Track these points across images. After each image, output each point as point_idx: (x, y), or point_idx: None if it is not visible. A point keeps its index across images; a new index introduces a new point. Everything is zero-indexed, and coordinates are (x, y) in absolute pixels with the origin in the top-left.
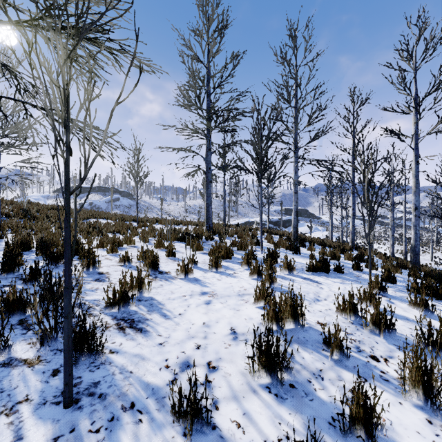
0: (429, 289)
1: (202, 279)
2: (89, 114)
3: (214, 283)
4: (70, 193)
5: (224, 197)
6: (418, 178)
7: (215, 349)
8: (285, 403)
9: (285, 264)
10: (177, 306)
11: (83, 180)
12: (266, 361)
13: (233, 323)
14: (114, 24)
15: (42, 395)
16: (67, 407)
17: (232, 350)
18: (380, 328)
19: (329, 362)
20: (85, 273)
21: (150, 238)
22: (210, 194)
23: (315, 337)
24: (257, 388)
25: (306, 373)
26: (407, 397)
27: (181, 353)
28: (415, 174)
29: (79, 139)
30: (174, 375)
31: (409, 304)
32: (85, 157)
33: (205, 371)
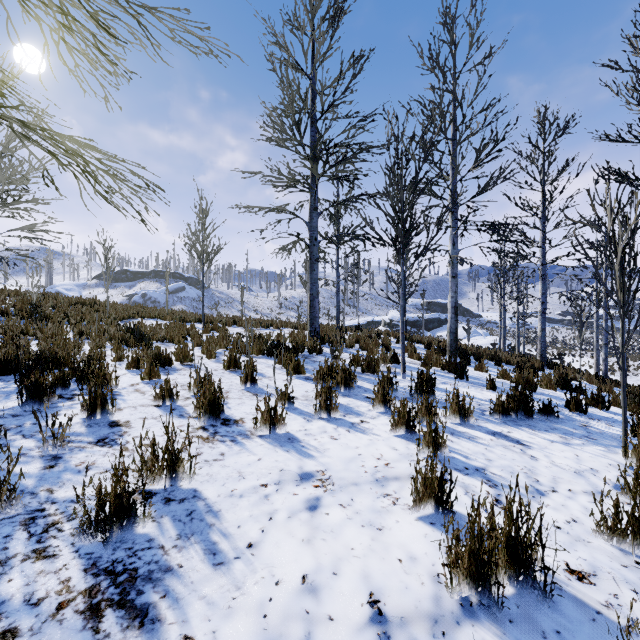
0: None
1: (302, 437)
2: None
3: (325, 448)
4: None
5: (338, 285)
6: None
7: None
8: None
9: (454, 405)
10: (247, 517)
11: None
12: None
13: (374, 577)
14: None
15: None
16: None
17: None
18: None
19: None
20: (86, 423)
21: (219, 351)
22: (316, 279)
23: (586, 631)
24: None
25: None
26: None
27: None
28: None
29: (76, 176)
30: None
31: None
32: None
33: None
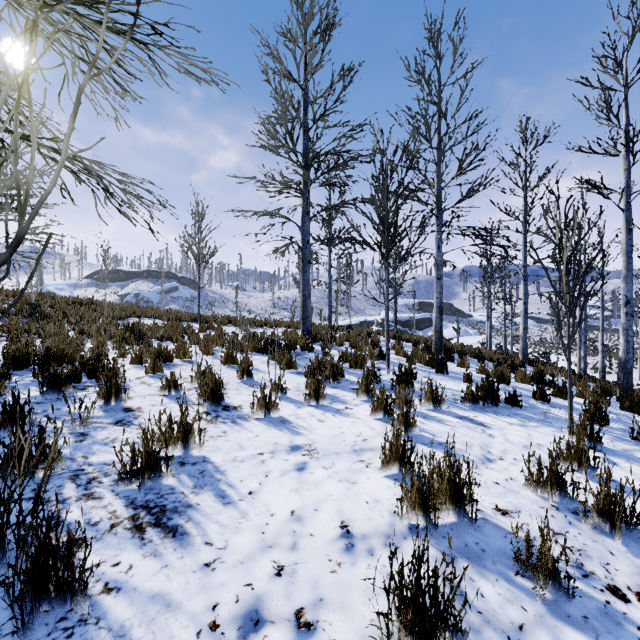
0: None
1: (293, 420)
2: (28, 101)
3: (313, 427)
4: None
5: (330, 286)
6: (630, 255)
7: (312, 576)
8: None
9: (428, 394)
10: (248, 475)
11: (13, 246)
12: (415, 619)
13: (346, 512)
14: None
15: None
16: None
17: (344, 577)
18: (615, 523)
19: (534, 605)
20: (103, 409)
21: (216, 348)
22: (308, 281)
23: (498, 543)
24: None
25: (493, 638)
26: None
27: (246, 587)
28: (626, 249)
29: (93, 191)
30: None
31: None
32: (19, 196)
33: (290, 636)
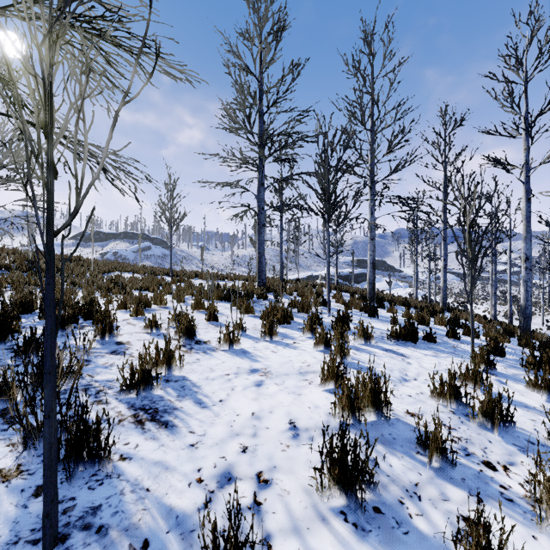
0: (548, 364)
1: (252, 351)
2: (83, 119)
3: (267, 356)
4: (53, 233)
5: (281, 245)
6: (529, 220)
7: (268, 453)
8: (369, 539)
9: (360, 331)
10: (218, 389)
11: (73, 215)
12: (340, 474)
13: (293, 413)
14: (135, 14)
15: (14, 528)
16: (48, 549)
17: (291, 454)
18: (494, 421)
19: (427, 471)
20: (100, 342)
21: (186, 297)
22: (263, 241)
23: (406, 434)
24: (328, 514)
25: (396, 490)
26: (543, 528)
27: (221, 459)
28: (525, 215)
29: (91, 168)
30: (205, 503)
31: (527, 385)
32: (77, 182)
33: (253, 487)
